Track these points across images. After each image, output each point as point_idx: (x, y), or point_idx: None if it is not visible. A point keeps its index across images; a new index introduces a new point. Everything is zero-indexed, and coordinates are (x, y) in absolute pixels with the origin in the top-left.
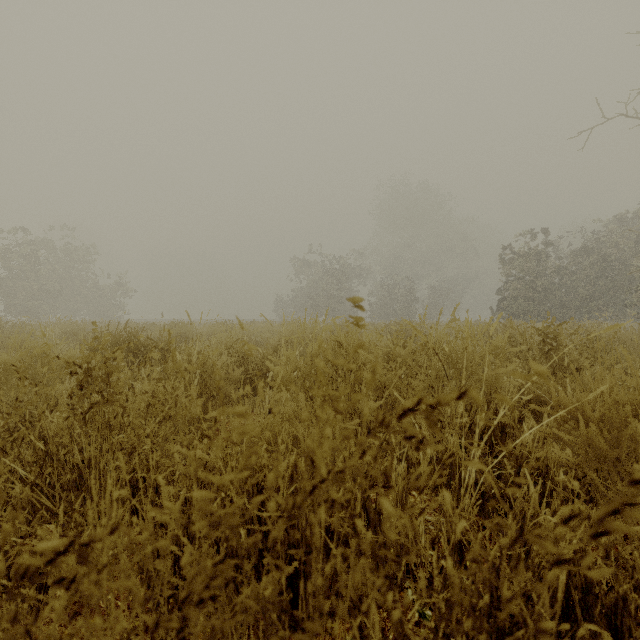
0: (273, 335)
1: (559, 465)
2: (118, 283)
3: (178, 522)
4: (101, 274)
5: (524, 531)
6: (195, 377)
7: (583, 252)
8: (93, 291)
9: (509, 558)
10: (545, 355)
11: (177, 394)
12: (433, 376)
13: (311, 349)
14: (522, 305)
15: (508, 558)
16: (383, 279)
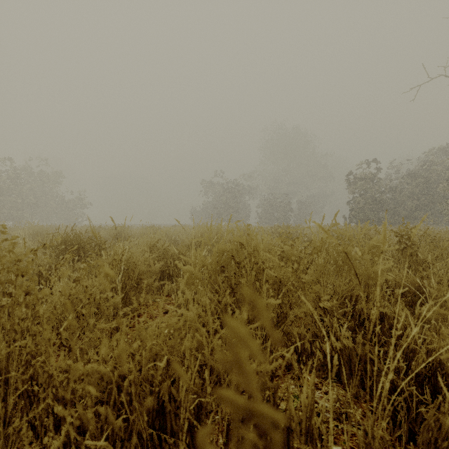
0: (188, 235)
1: None
2: (78, 198)
3: None
4: (66, 191)
5: (440, 445)
6: (121, 271)
7: (410, 176)
8: (60, 204)
9: None
10: (401, 252)
11: (91, 293)
12: (319, 271)
13: (216, 249)
14: (367, 214)
15: None
16: (267, 195)
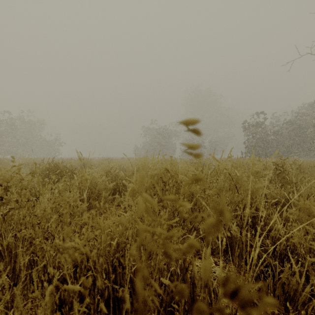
0: (132, 165)
1: (307, 247)
2: (56, 139)
3: (50, 301)
4: (47, 134)
5: (289, 294)
6: (86, 188)
7: (287, 123)
8: (43, 143)
9: (278, 311)
10: (277, 175)
11: (68, 201)
12: (219, 188)
13: (150, 173)
14: (257, 150)
15: (277, 311)
16: (188, 137)
